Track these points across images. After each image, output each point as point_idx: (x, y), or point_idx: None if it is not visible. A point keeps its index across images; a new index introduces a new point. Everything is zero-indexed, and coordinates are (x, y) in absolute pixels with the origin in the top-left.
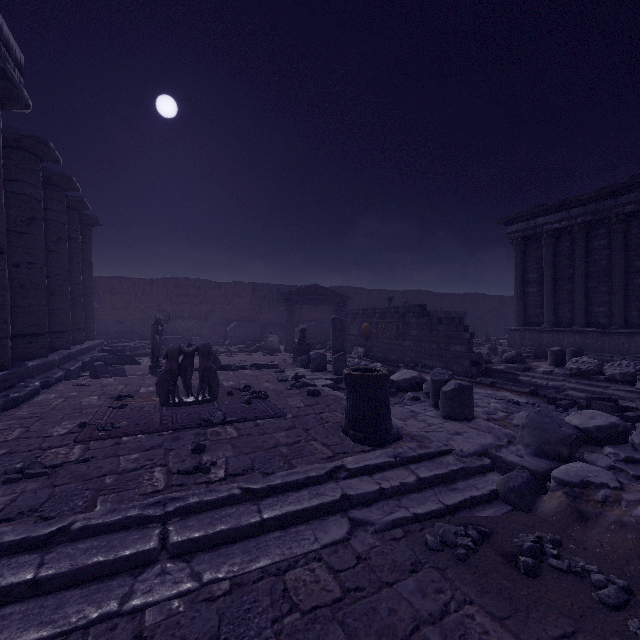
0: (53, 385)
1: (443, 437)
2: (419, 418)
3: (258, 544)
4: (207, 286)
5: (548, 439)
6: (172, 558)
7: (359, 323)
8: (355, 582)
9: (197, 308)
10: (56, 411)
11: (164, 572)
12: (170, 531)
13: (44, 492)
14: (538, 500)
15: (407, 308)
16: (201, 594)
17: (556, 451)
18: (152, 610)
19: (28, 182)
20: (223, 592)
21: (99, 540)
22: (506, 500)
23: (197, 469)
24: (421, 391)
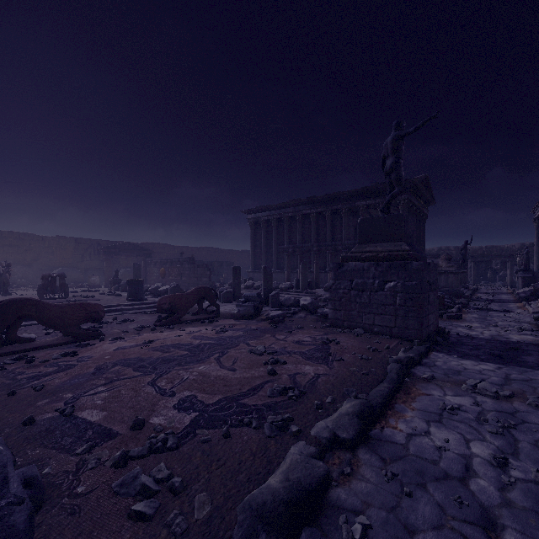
0: None
1: None
2: None
3: None
4: (31, 239)
5: None
6: None
7: (159, 268)
8: (120, 316)
9: (21, 256)
10: None
11: None
12: None
13: None
14: None
15: (184, 259)
16: None
17: None
18: None
19: None
20: None
21: None
22: None
23: None
24: None
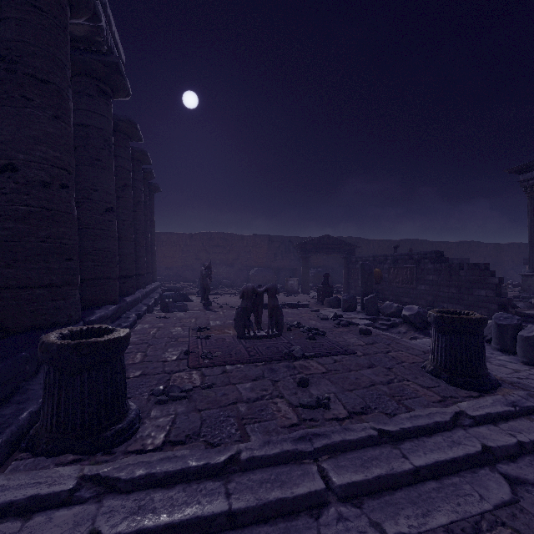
0: (142, 317)
1: None
2: (494, 362)
3: (420, 495)
4: (233, 238)
5: None
6: (341, 501)
7: None
8: None
9: (225, 256)
10: (157, 339)
11: (342, 517)
12: (327, 470)
13: (194, 416)
14: None
15: (422, 255)
16: None
17: None
18: None
19: (122, 157)
20: None
21: (267, 473)
22: None
23: (317, 404)
24: None
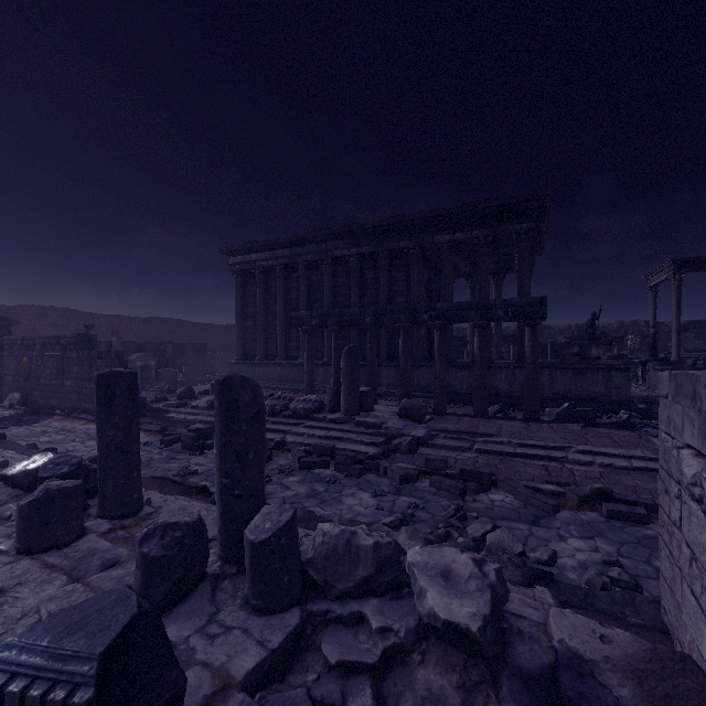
0: None
1: None
2: None
3: None
4: None
5: None
6: None
7: (18, 358)
8: None
9: None
10: None
11: None
12: None
13: None
14: None
15: (69, 338)
16: None
17: None
18: None
19: None
20: None
21: None
22: None
23: None
24: None
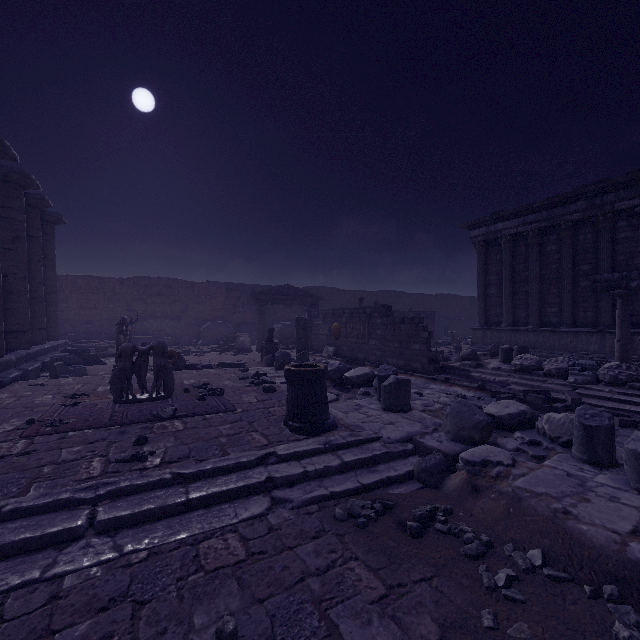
0: (8, 385)
1: (376, 427)
2: (362, 411)
3: (181, 520)
4: (180, 286)
5: (464, 426)
6: (98, 534)
7: (329, 323)
8: (261, 547)
9: (169, 308)
10: (6, 410)
11: (88, 546)
12: (99, 511)
13: None
14: (446, 478)
15: (373, 308)
16: (119, 562)
17: (470, 436)
18: (71, 576)
19: None
20: (140, 559)
21: (29, 520)
22: (419, 479)
23: (134, 458)
24: (373, 387)
